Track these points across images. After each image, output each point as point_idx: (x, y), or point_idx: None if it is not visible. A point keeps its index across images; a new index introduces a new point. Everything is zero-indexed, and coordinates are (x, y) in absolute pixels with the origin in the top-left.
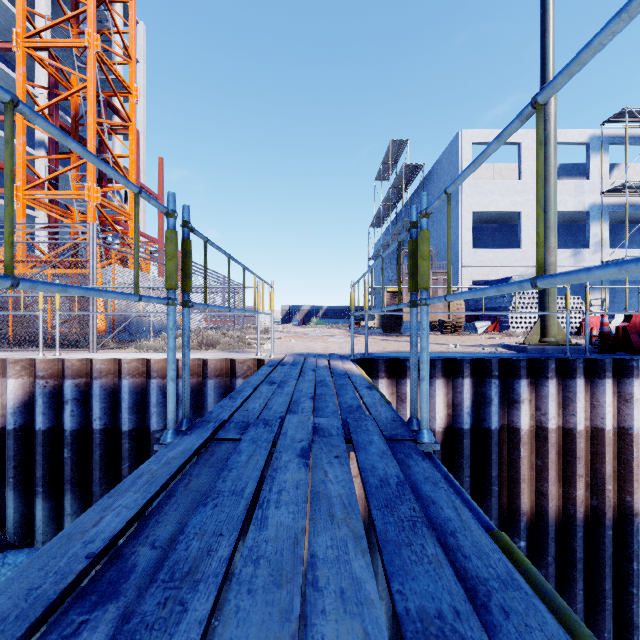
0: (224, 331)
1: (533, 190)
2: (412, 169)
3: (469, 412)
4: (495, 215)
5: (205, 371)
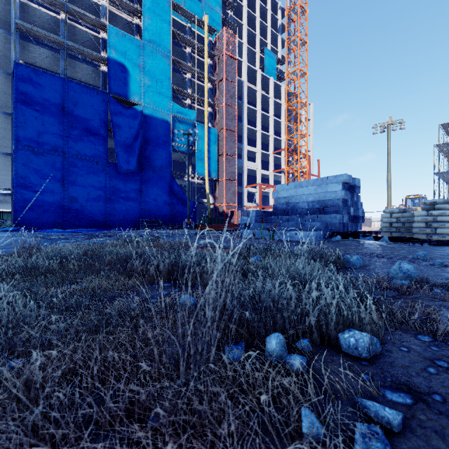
0: None
1: None
2: (443, 144)
3: None
4: None
5: None
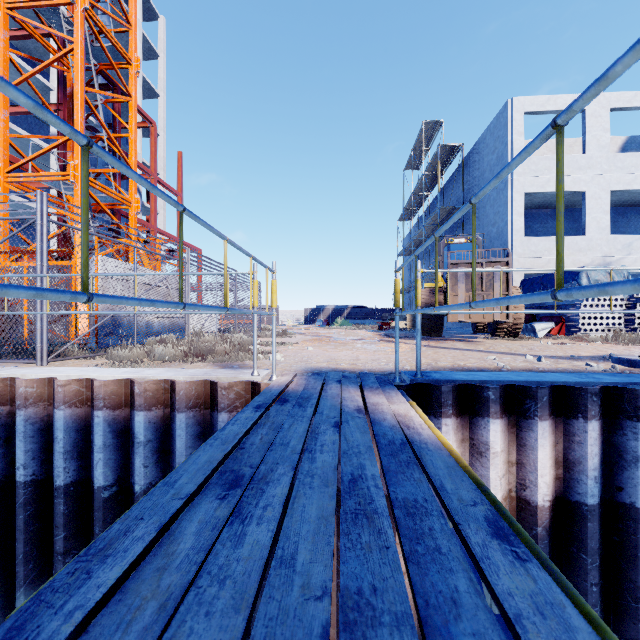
0: (226, 335)
1: (601, 165)
2: (449, 151)
3: (597, 477)
4: (550, 198)
5: (173, 399)
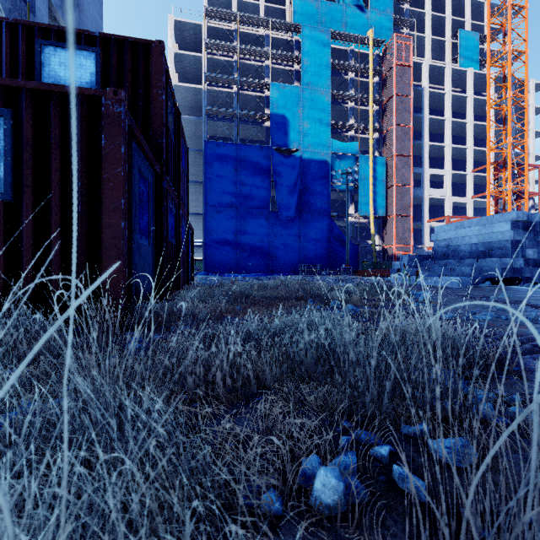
0: None
1: None
2: None
3: None
4: None
5: None
